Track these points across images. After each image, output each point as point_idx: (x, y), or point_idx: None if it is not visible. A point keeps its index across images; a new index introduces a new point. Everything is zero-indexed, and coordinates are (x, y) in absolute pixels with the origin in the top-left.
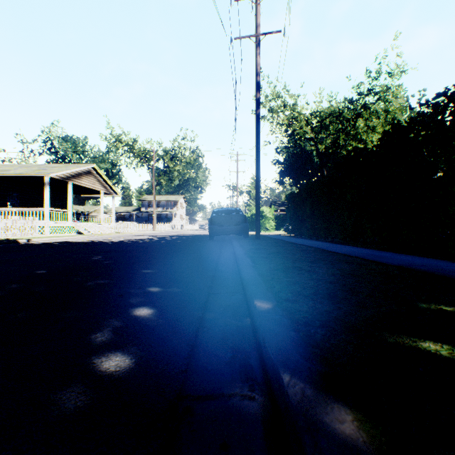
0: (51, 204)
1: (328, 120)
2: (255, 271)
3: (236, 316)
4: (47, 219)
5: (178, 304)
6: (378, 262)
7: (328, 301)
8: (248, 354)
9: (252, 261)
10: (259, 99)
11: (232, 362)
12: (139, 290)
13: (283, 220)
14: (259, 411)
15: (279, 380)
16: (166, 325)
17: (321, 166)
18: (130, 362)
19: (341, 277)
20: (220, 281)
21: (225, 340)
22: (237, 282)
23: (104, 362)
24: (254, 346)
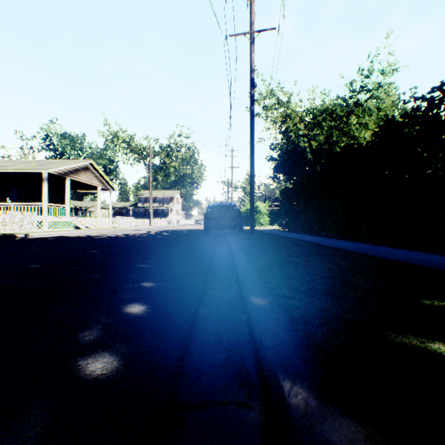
0: (49, 199)
1: (321, 117)
2: (250, 265)
3: (231, 312)
4: (45, 214)
5: (172, 300)
6: (374, 257)
7: (326, 298)
8: (244, 355)
9: (247, 255)
10: (253, 96)
11: (227, 364)
12: (132, 285)
13: (277, 215)
14: (256, 422)
15: (278, 388)
16: (158, 322)
17: (314, 162)
18: (118, 364)
19: (338, 272)
20: (215, 275)
21: (219, 339)
22: (232, 277)
23: (90, 364)
24: (250, 346)
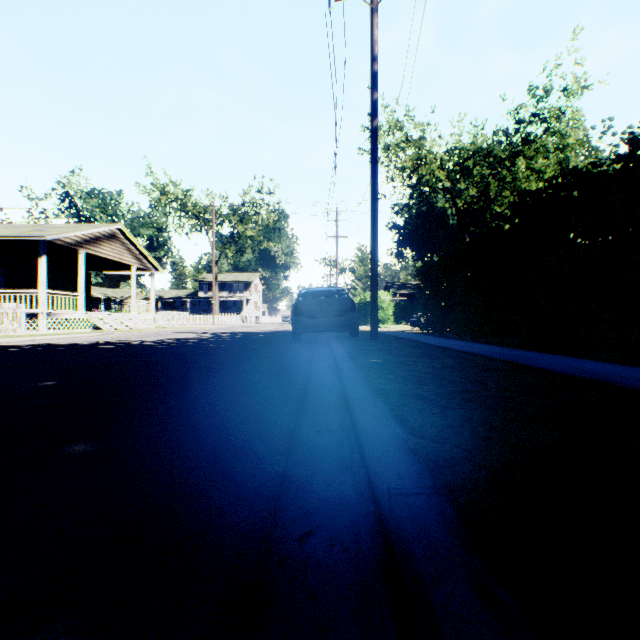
0: (57, 285)
1: (471, 162)
2: (437, 489)
3: None
4: (42, 307)
5: None
6: None
7: None
8: None
9: (393, 412)
10: (376, 102)
11: None
12: None
13: (404, 310)
14: None
15: None
16: None
17: (461, 230)
18: None
19: None
20: (300, 527)
21: None
22: (369, 542)
23: None
24: None
